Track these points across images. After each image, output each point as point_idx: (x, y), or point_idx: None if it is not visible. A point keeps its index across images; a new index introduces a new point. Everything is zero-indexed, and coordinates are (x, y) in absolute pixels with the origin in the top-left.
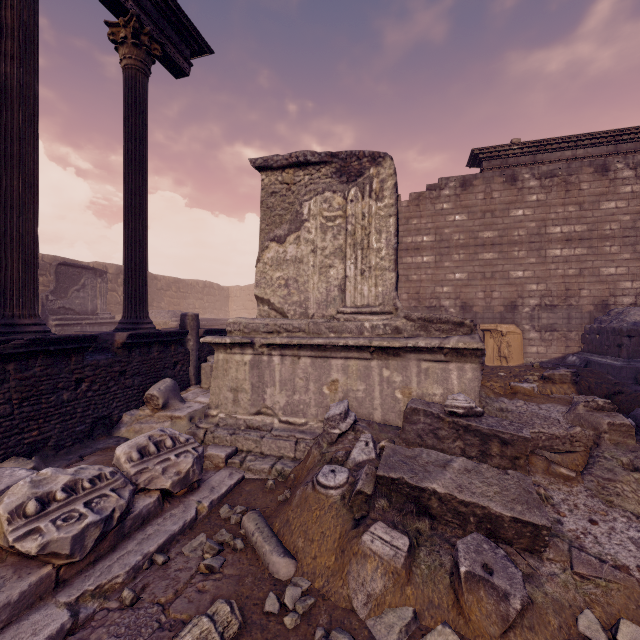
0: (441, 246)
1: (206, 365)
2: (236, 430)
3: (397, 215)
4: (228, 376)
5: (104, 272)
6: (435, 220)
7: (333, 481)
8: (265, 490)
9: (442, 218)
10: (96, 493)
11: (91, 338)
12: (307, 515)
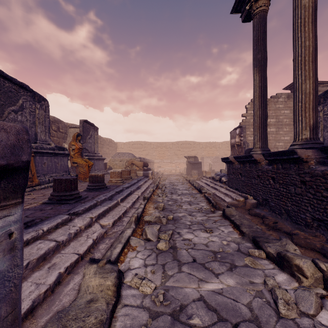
0: (278, 124)
1: None
2: None
3: None
4: None
5: (97, 128)
6: (276, 112)
7: None
8: None
9: (279, 111)
10: None
11: None
12: None
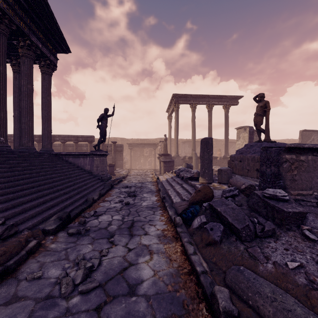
0: None
1: None
2: None
3: (251, 135)
4: None
5: None
6: None
7: None
8: None
9: None
10: None
11: (217, 157)
12: None
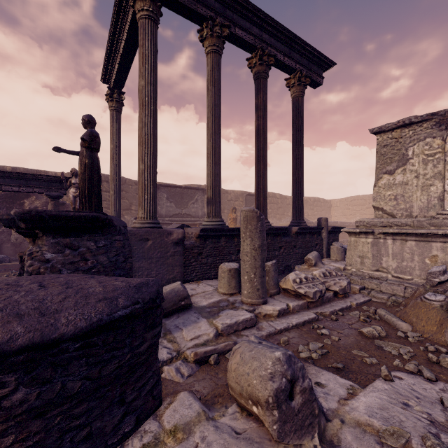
0: None
1: (333, 247)
2: (363, 278)
3: None
4: (357, 249)
5: None
6: None
7: (434, 298)
8: (386, 306)
9: None
10: (314, 283)
11: (286, 229)
12: (417, 310)
